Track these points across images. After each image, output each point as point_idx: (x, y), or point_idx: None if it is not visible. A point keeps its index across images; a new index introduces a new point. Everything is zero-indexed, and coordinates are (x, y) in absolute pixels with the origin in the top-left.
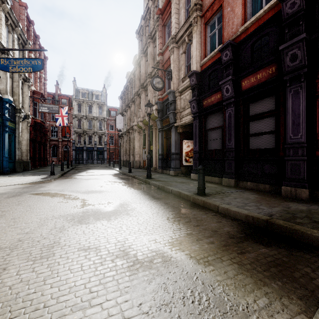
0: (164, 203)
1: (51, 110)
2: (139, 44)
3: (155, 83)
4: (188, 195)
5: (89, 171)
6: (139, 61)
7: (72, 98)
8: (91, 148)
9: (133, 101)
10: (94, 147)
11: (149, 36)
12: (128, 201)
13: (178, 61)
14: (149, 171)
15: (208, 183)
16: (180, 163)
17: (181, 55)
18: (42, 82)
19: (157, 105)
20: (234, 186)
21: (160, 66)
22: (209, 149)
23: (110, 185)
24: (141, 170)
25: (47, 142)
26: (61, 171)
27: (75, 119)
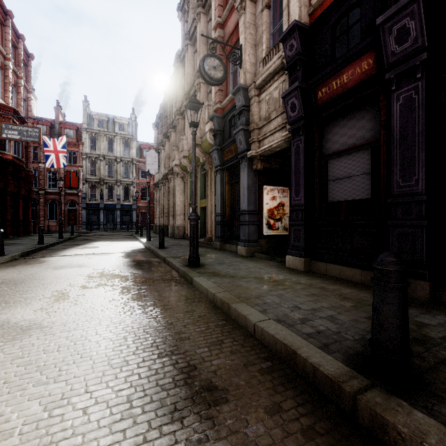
0: None
1: (25, 137)
2: (183, 28)
3: (208, 68)
4: (339, 383)
5: (93, 244)
6: (183, 56)
7: (81, 129)
8: (113, 206)
9: (174, 126)
10: (117, 205)
11: (199, 1)
12: None
13: (255, 27)
14: (194, 251)
15: (337, 283)
16: (257, 232)
17: (261, 12)
18: (20, 94)
19: (212, 123)
20: (427, 300)
21: (218, 48)
22: (331, 200)
23: (87, 292)
24: (184, 243)
25: (32, 194)
26: (34, 246)
27: (86, 161)
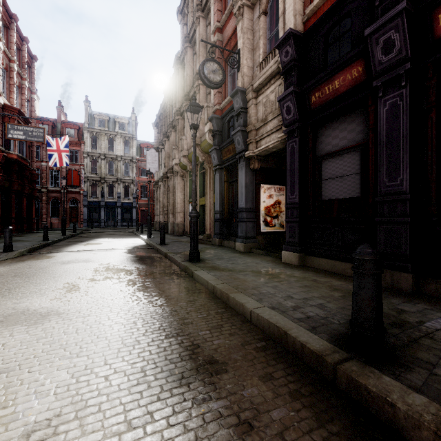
0: (235, 420)
1: (30, 137)
2: (183, 31)
3: (207, 72)
4: (322, 356)
5: (96, 240)
6: (183, 57)
7: (83, 128)
8: (113, 204)
9: (174, 126)
10: (118, 202)
11: (199, 5)
12: (80, 406)
13: (252, 33)
14: (195, 246)
15: (329, 276)
16: (255, 228)
17: (258, 18)
18: (24, 95)
19: (211, 124)
20: (410, 291)
21: (217, 52)
22: (324, 198)
23: (96, 284)
24: (184, 240)
25: (35, 193)
26: (39, 242)
27: (88, 160)
